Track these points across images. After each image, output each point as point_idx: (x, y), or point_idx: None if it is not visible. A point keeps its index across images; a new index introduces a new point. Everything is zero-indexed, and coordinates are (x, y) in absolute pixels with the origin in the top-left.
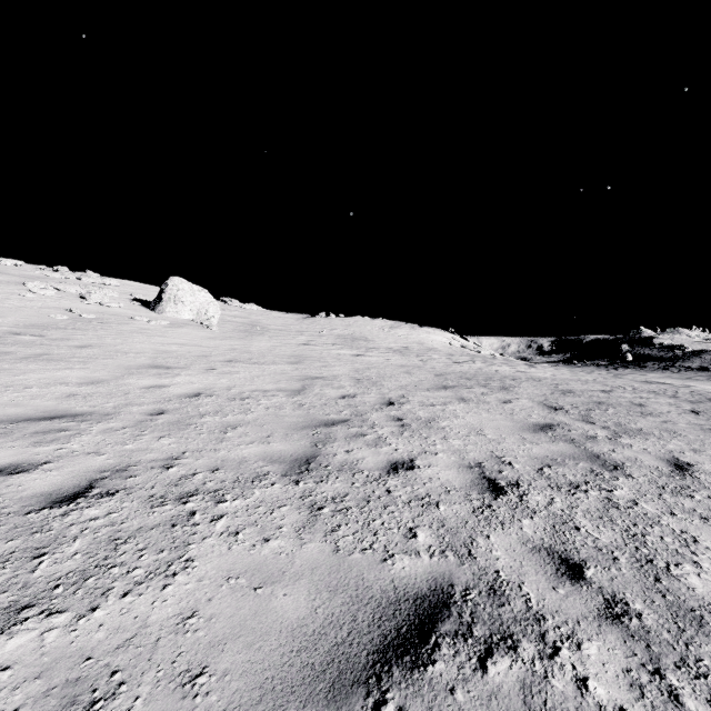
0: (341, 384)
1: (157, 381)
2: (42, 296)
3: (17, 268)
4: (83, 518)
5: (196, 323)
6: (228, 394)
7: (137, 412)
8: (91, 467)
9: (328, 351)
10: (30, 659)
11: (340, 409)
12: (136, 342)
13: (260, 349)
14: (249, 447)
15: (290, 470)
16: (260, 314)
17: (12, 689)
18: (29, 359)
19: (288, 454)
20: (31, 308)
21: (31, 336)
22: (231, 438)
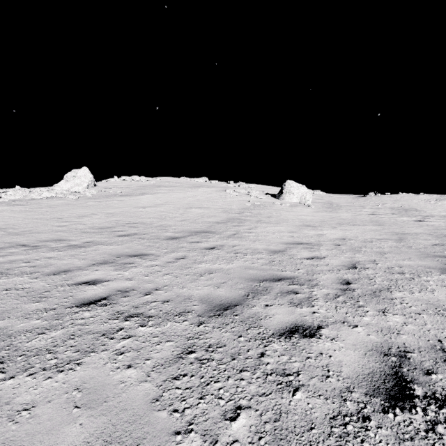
0: (425, 238)
1: (317, 232)
2: (234, 195)
3: (216, 184)
4: (368, 273)
5: (301, 204)
6: (359, 239)
7: (328, 244)
8: (343, 260)
9: (393, 218)
10: (409, 297)
11: (440, 250)
12: (285, 215)
13: (347, 217)
14: (405, 261)
15: (443, 272)
16: (328, 197)
17: (413, 301)
18: (258, 222)
19: (433, 266)
20: (236, 201)
21: (248, 213)
22: (389, 257)
